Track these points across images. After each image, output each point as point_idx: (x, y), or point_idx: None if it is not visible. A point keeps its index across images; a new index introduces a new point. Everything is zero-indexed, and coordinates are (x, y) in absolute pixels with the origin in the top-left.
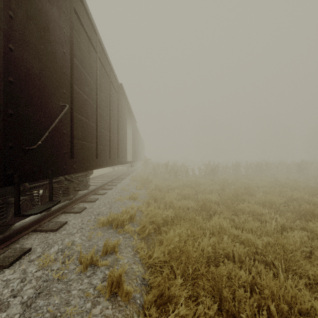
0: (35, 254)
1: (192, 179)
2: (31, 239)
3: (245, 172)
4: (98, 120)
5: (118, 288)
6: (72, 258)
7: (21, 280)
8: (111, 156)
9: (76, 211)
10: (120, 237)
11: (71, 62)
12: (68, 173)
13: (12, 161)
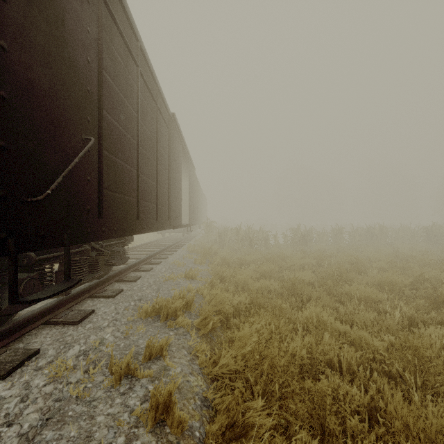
0: (44, 359)
1: (274, 249)
2: (41, 336)
3: (350, 240)
4: (139, 164)
5: (166, 413)
6: (100, 364)
7: (20, 400)
8: (159, 216)
9: (109, 295)
10: (172, 333)
11: (99, 76)
12: (95, 239)
13: (4, 218)
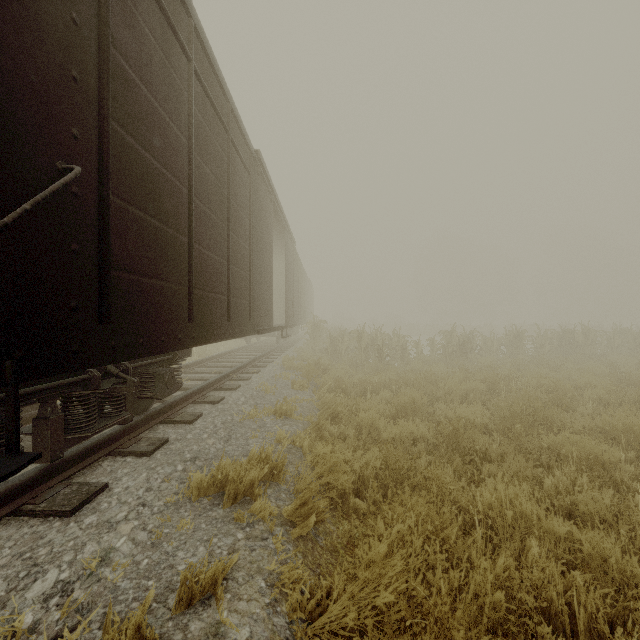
0: None
1: (417, 365)
2: None
3: (535, 349)
4: (193, 228)
5: None
6: (85, 622)
7: None
8: (233, 315)
9: (141, 450)
10: (240, 535)
11: (100, 55)
12: (92, 363)
13: None
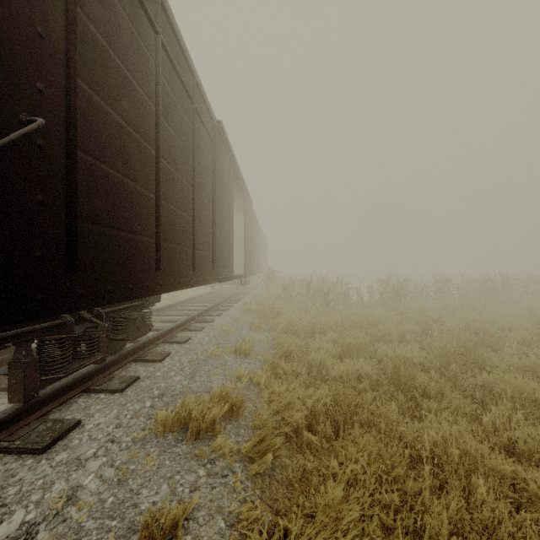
0: None
1: (358, 309)
2: None
3: (460, 295)
4: (160, 186)
5: None
6: None
7: None
8: (197, 265)
9: (113, 388)
10: (202, 472)
11: (67, 16)
12: (59, 310)
13: None
